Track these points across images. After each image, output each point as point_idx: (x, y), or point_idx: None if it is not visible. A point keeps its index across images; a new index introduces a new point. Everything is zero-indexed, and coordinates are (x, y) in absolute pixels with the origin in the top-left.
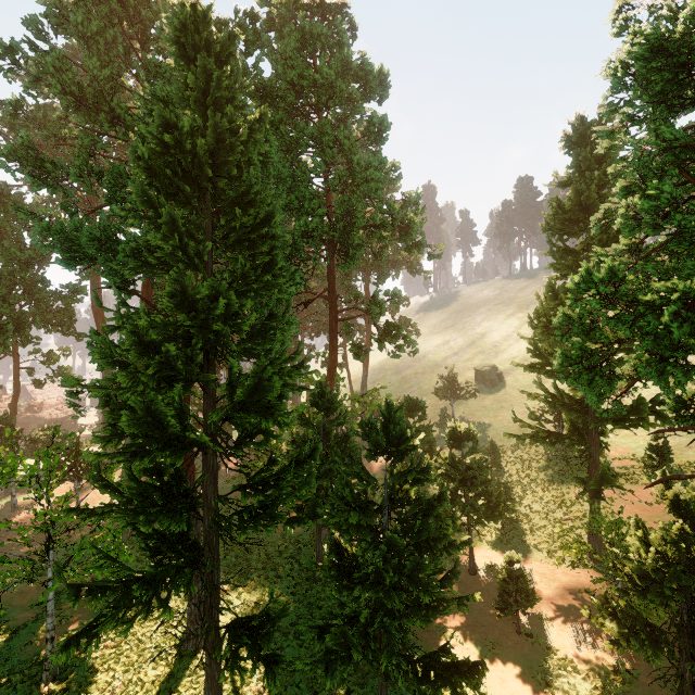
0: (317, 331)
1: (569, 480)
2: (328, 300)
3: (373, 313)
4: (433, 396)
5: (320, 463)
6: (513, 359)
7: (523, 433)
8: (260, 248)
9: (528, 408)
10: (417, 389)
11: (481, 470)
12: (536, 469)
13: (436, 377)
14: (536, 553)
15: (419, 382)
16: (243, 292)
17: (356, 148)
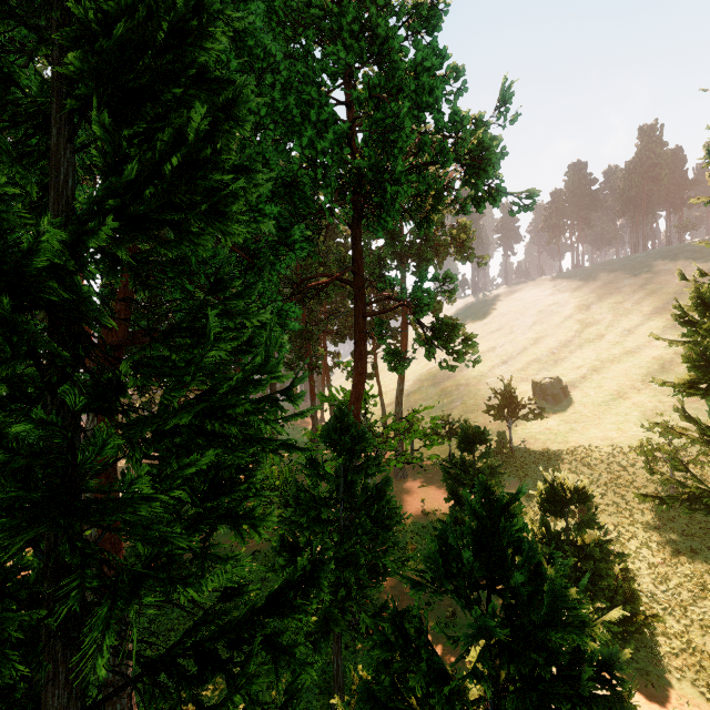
0: (342, 336)
1: (704, 548)
2: (352, 286)
3: (417, 304)
4: (481, 414)
5: (339, 539)
6: (578, 369)
7: (670, 495)
8: (165, 96)
9: (670, 452)
10: (460, 404)
11: (606, 560)
12: (645, 525)
13: (482, 390)
14: (687, 686)
15: (462, 396)
16: (144, 224)
17: (397, 26)
